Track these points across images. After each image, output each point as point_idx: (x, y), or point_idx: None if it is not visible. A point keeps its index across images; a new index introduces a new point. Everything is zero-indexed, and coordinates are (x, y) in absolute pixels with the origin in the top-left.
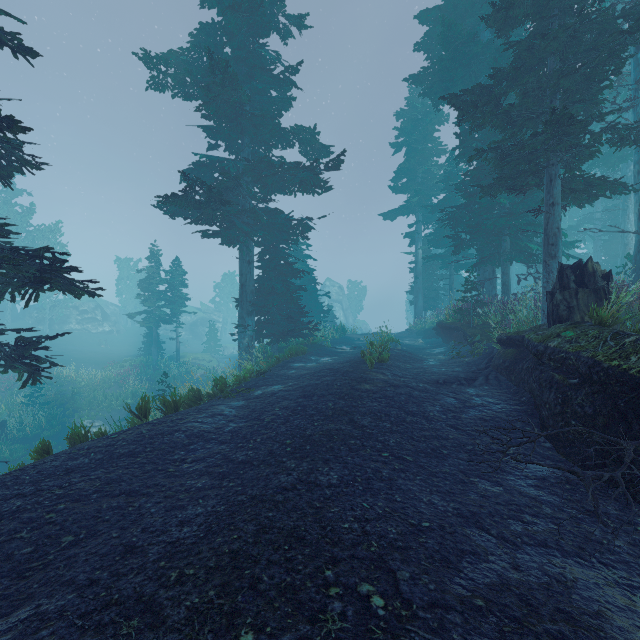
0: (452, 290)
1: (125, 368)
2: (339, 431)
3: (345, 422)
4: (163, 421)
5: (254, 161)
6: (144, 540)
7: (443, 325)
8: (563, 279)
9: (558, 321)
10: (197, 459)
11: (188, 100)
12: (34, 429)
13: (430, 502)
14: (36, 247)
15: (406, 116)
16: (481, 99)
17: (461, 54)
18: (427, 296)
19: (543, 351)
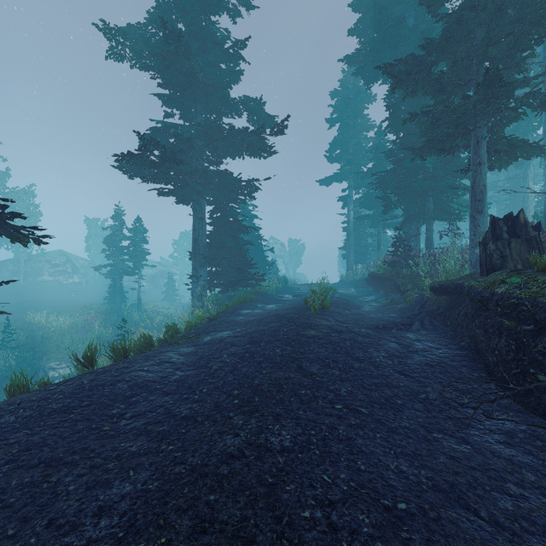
0: (380, 246)
1: (91, 315)
2: (288, 380)
3: (294, 369)
4: (108, 370)
5: (206, 126)
6: (44, 543)
7: (375, 276)
8: (496, 230)
9: (491, 269)
10: (137, 414)
11: (145, 70)
12: (4, 371)
13: (398, 469)
14: (12, 207)
15: (340, 96)
16: (413, 69)
17: (390, 36)
18: (358, 251)
19: (489, 297)
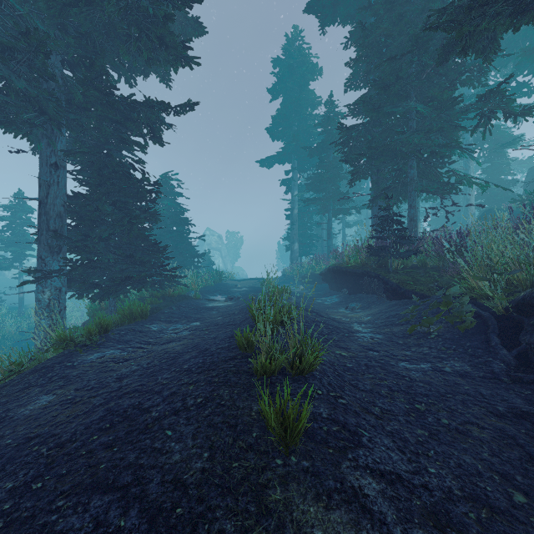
0: (330, 235)
1: None
2: None
3: None
4: None
5: None
6: None
7: (342, 269)
8: None
9: None
10: None
11: None
12: None
13: None
14: None
15: (283, 65)
16: None
17: None
18: (302, 242)
19: None
